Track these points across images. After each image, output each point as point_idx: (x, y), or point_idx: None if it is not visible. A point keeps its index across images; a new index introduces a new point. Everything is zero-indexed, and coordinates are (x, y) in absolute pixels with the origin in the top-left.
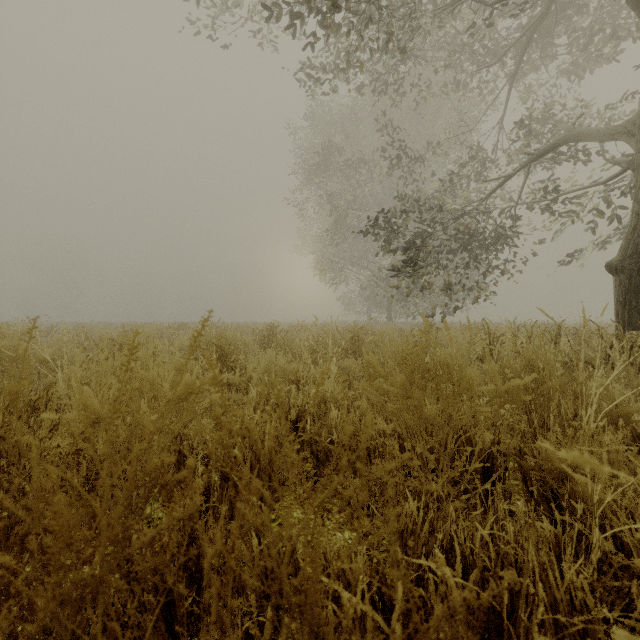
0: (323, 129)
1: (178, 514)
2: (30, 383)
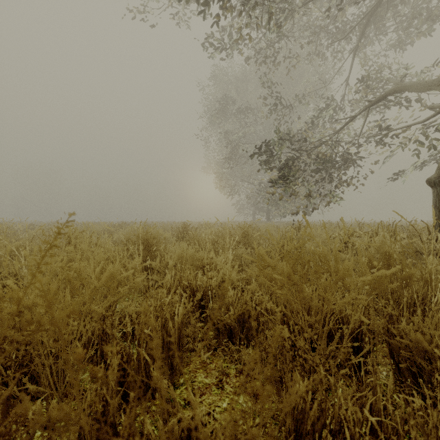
0: (222, 87)
1: (89, 400)
2: (4, 267)
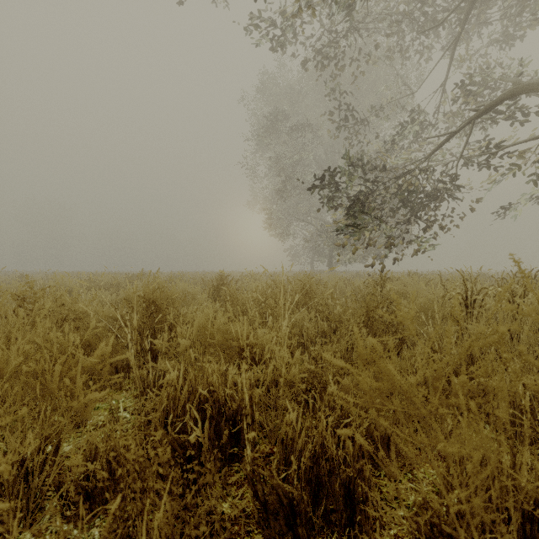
0: (272, 101)
1: None
2: None
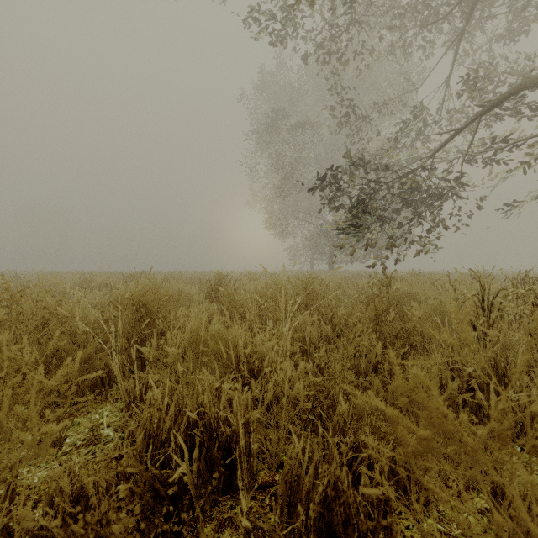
0: (272, 99)
1: None
2: None
